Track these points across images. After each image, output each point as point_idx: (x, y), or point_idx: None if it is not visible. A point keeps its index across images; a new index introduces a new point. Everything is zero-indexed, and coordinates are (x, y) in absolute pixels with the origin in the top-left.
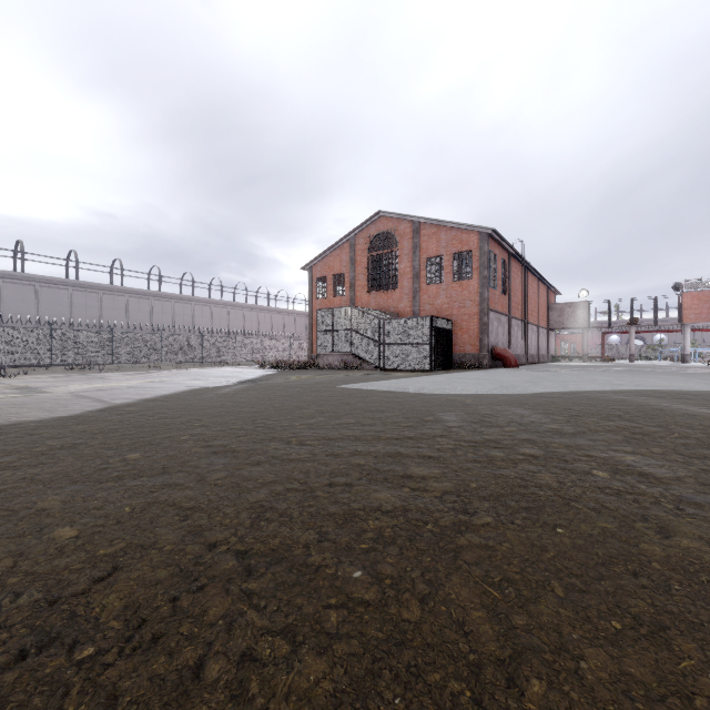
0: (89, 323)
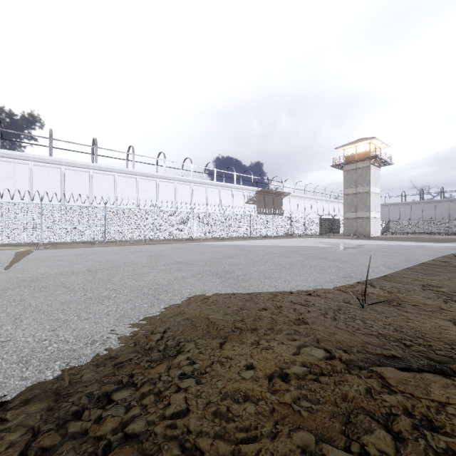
0: None
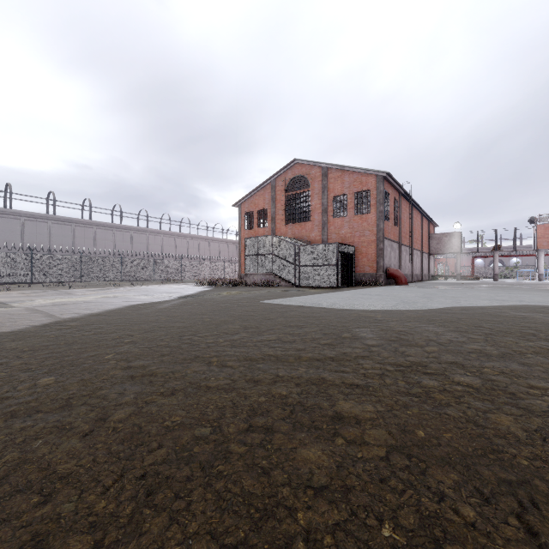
0: (64, 249)
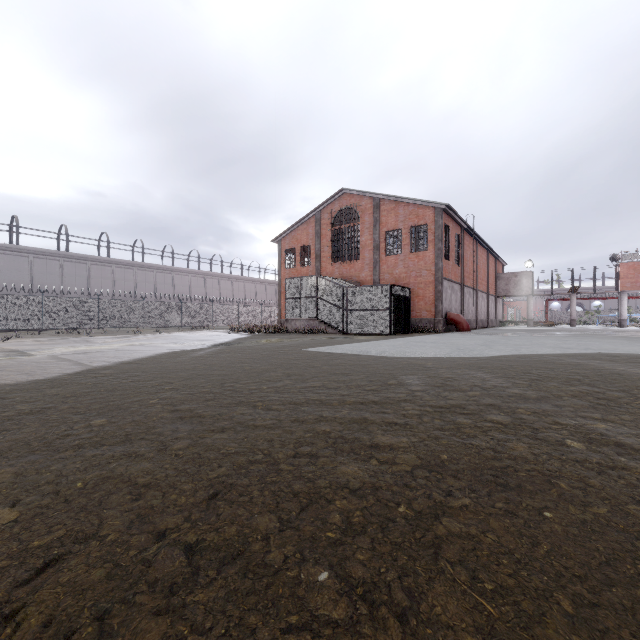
0: (78, 291)
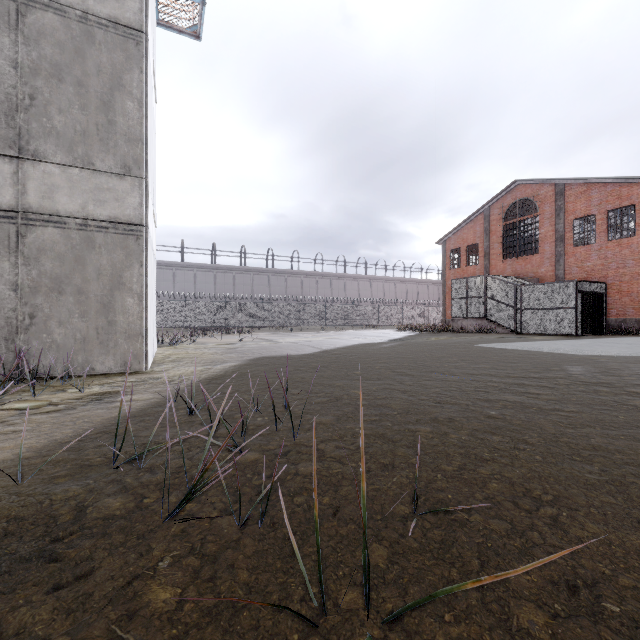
0: (279, 297)
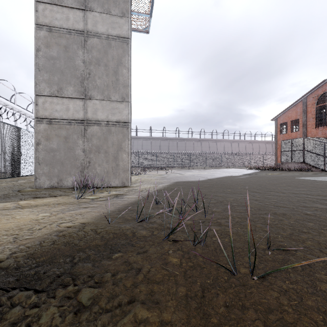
0: (182, 152)
